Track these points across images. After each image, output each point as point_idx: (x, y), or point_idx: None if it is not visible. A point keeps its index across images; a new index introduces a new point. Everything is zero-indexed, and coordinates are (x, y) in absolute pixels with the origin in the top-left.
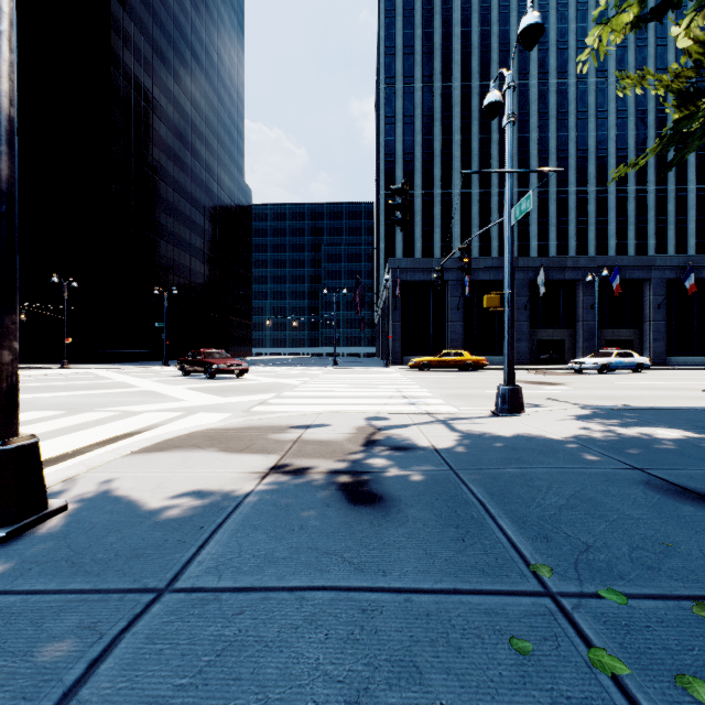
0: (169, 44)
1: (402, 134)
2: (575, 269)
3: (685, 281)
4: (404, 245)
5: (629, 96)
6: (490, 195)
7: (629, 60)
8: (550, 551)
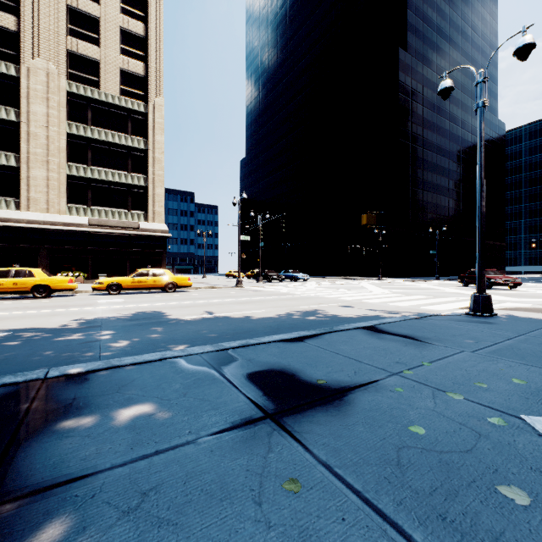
0: (433, 51)
1: None
2: None
3: None
4: None
5: None
6: None
7: None
8: None
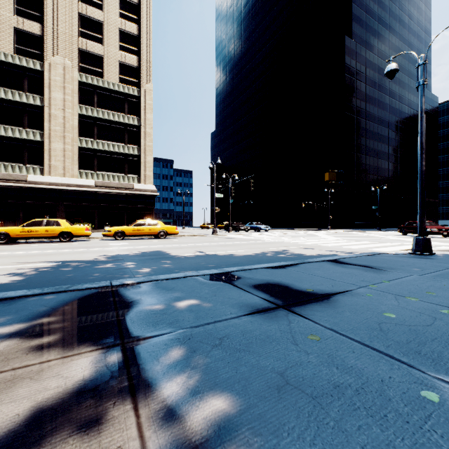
0: (374, 37)
1: None
2: None
3: None
4: None
5: None
6: None
7: None
8: None
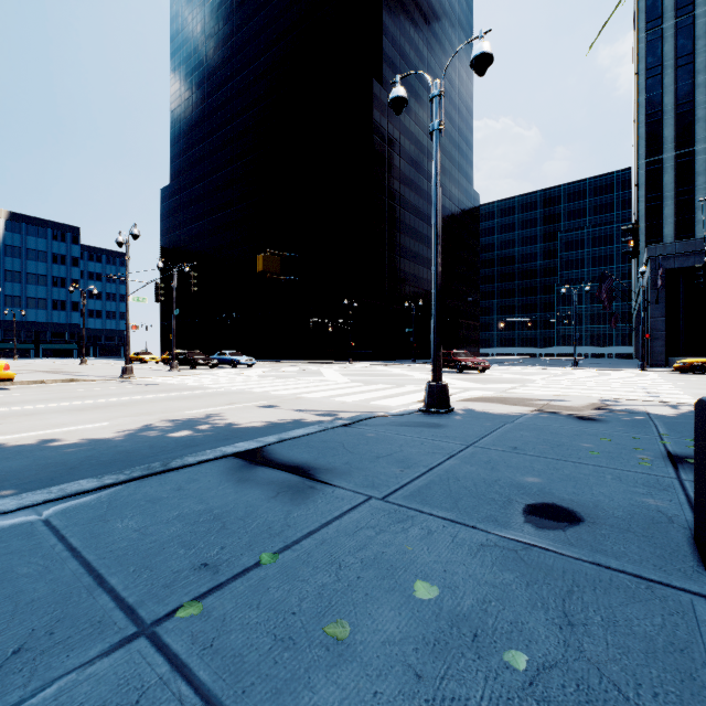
0: (411, 95)
1: (673, 82)
2: None
3: None
4: (677, 218)
5: None
6: None
7: None
8: (675, 434)
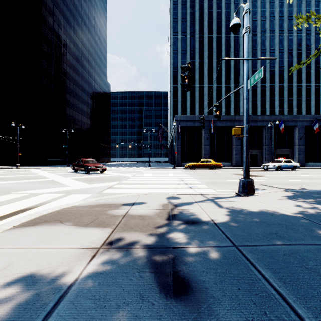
0: (70, 14)
1: (180, 59)
2: (262, 121)
3: (314, 127)
4: (181, 110)
5: (285, 42)
6: (221, 87)
7: (285, 25)
8: None
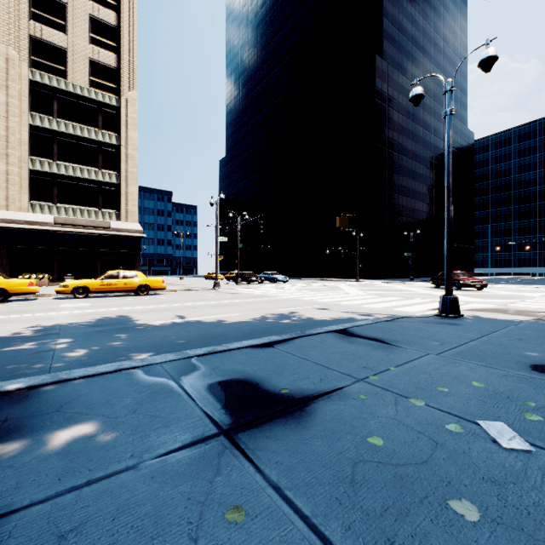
0: (408, 60)
1: None
2: None
3: None
4: None
5: None
6: None
7: None
8: None
